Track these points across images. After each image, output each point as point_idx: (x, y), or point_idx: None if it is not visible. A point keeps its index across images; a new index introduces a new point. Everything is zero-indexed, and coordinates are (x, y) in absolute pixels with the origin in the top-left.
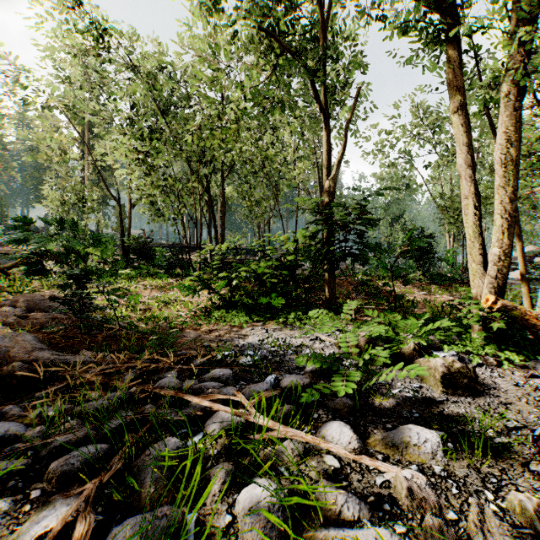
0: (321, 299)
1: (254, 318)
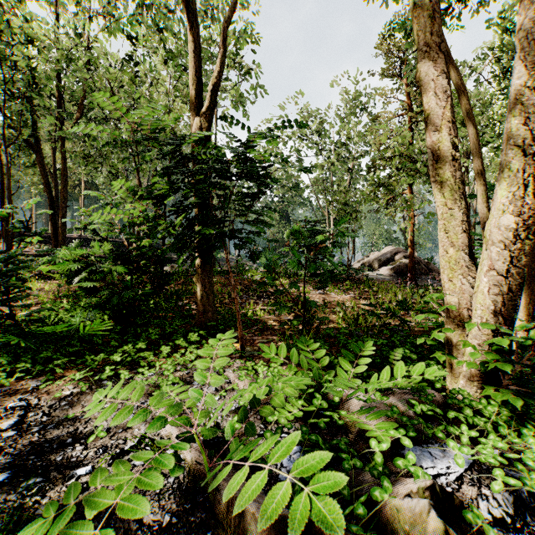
0: (194, 309)
1: (42, 362)
